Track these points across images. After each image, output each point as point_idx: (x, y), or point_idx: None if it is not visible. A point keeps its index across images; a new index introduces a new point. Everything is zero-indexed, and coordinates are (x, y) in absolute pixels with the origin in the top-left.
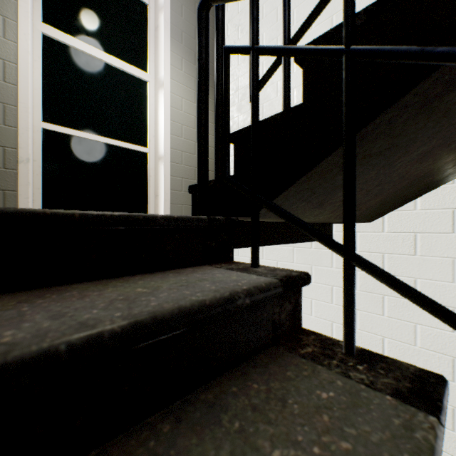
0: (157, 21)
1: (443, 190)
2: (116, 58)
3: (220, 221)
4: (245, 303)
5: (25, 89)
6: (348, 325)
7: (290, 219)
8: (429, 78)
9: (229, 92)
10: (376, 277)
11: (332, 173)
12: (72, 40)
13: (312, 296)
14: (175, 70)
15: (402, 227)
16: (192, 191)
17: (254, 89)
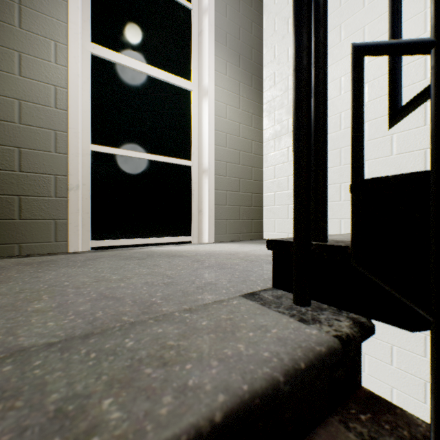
0: (200, 26)
1: None
2: (160, 69)
3: (355, 339)
4: None
5: (74, 113)
6: None
7: None
8: None
9: (363, 118)
10: None
11: None
12: (118, 56)
13: (392, 341)
14: (219, 75)
15: None
16: (273, 248)
17: None
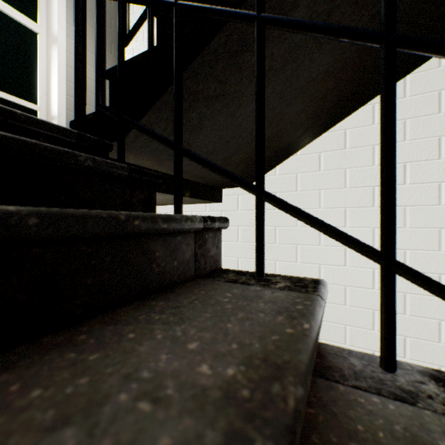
0: None
1: (291, 160)
2: None
3: (92, 139)
4: (87, 163)
5: None
6: (176, 196)
7: (143, 129)
8: (223, 33)
9: (103, 31)
10: (190, 157)
11: (184, 107)
12: None
13: None
14: (73, 29)
15: (268, 189)
16: (74, 126)
17: (119, 28)
